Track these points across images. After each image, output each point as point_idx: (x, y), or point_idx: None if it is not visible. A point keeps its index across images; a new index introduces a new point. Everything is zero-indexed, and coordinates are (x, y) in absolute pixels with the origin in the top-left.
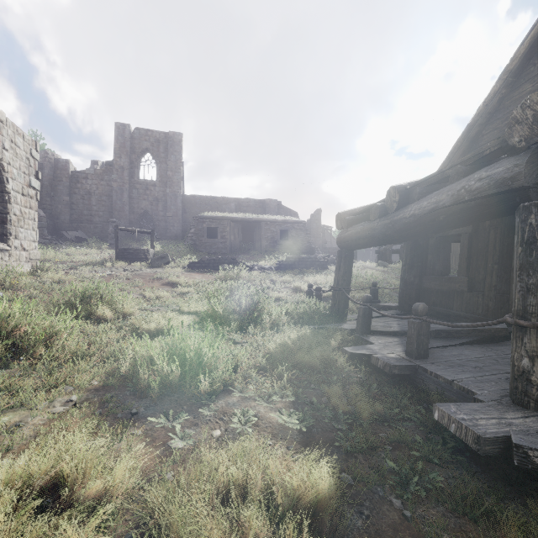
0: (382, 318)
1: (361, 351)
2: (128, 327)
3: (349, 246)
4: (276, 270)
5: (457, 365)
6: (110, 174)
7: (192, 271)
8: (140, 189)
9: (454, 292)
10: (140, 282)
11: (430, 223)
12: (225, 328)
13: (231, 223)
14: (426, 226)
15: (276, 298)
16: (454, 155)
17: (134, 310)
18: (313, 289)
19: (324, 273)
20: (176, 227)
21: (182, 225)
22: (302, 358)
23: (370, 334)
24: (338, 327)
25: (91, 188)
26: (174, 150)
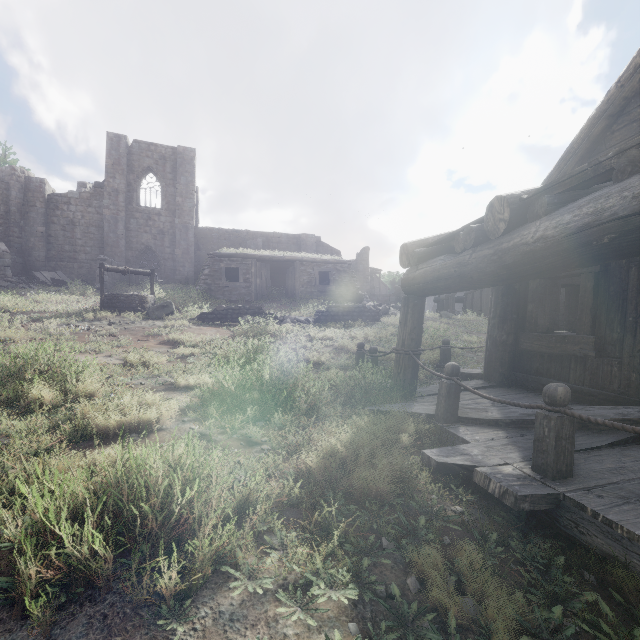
0: (465, 392)
1: (455, 459)
2: (77, 419)
3: (420, 291)
4: (314, 322)
5: (633, 495)
6: (100, 199)
7: (204, 325)
8: (141, 219)
9: (570, 358)
10: (129, 339)
11: (579, 249)
12: (238, 414)
13: (257, 262)
14: (569, 255)
15: (315, 362)
16: (567, 162)
17: (96, 388)
18: (365, 350)
19: (376, 327)
20: (188, 267)
21: (195, 265)
22: (362, 482)
23: (457, 424)
24: (407, 410)
25: (74, 217)
26: (184, 170)
